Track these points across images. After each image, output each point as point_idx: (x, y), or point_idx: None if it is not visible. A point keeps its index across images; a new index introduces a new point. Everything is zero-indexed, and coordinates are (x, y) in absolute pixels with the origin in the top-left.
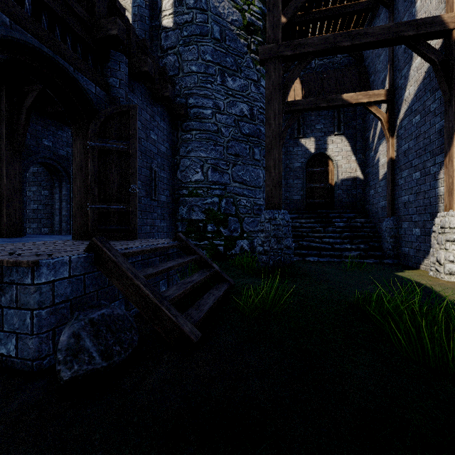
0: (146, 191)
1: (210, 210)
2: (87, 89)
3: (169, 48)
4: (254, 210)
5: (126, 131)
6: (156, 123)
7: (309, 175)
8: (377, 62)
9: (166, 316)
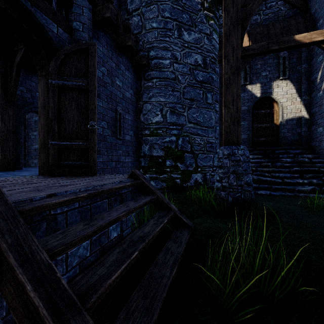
0: (111, 131)
1: (168, 148)
2: (45, 26)
3: (134, 11)
4: (206, 148)
5: (86, 68)
6: (121, 71)
7: (255, 117)
8: None
9: None
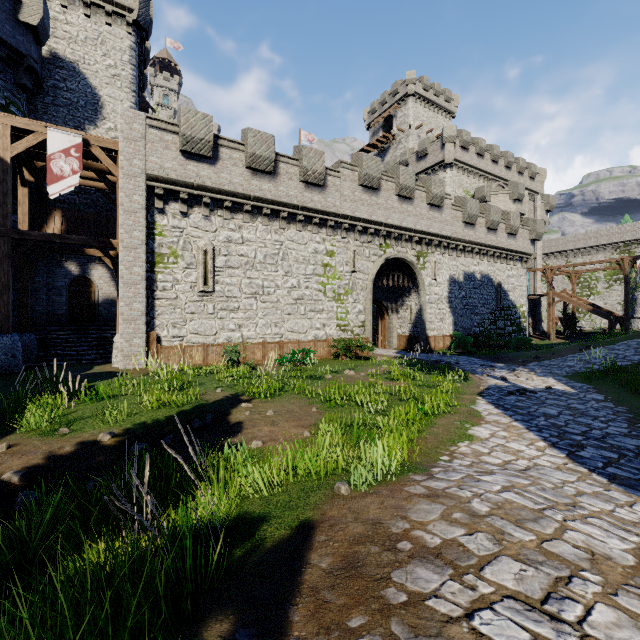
0: None
1: None
2: None
3: None
4: None
5: None
6: None
7: (74, 293)
8: None
9: None
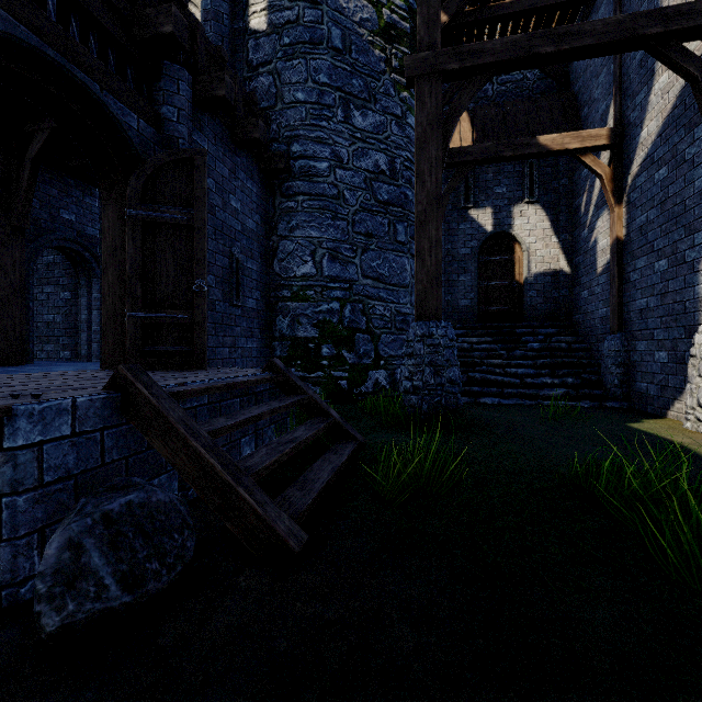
0: (222, 291)
1: (325, 323)
2: (122, 122)
3: (261, 64)
4: (396, 323)
5: (189, 191)
6: (240, 182)
7: (484, 268)
8: (593, 86)
9: (246, 505)
